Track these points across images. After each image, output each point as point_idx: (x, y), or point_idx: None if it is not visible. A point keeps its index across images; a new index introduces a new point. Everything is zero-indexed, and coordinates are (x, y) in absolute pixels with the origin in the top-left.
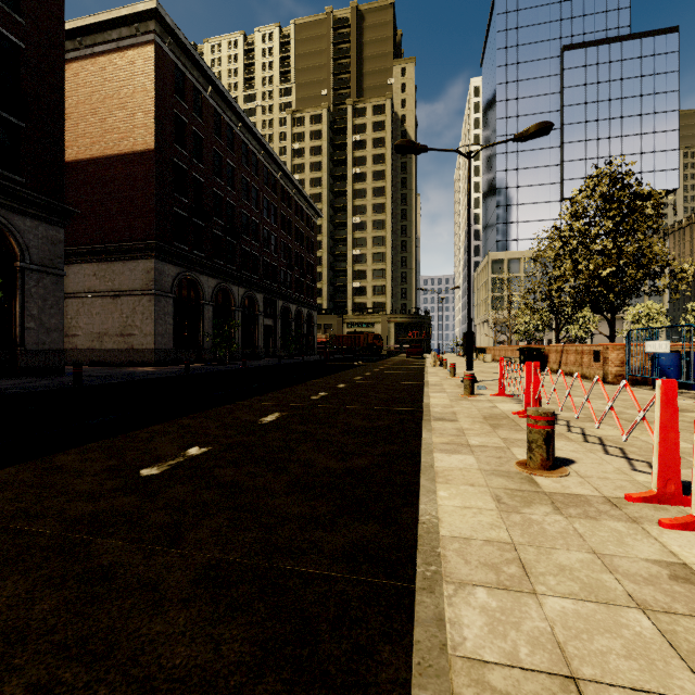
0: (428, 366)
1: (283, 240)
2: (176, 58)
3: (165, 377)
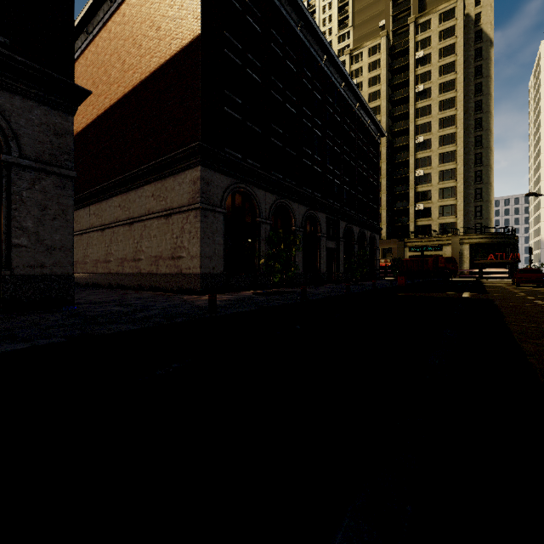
0: None
1: (346, 157)
2: None
3: (155, 327)
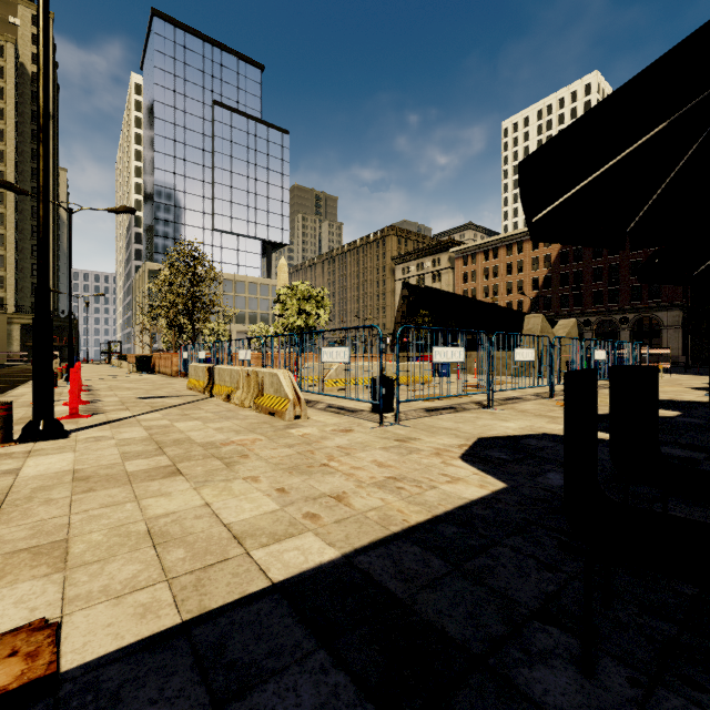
0: None
1: None
2: None
3: None
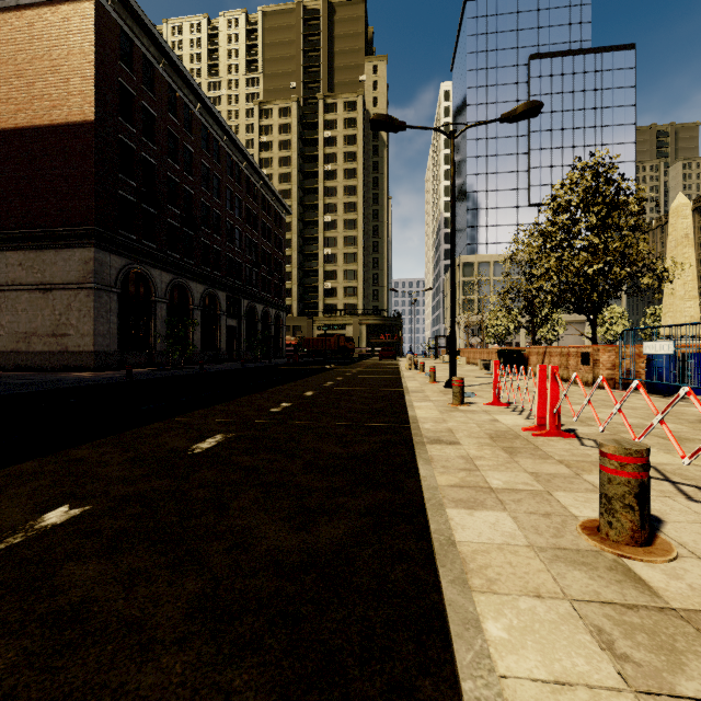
0: (403, 369)
1: (249, 235)
2: (121, 20)
3: (98, 384)
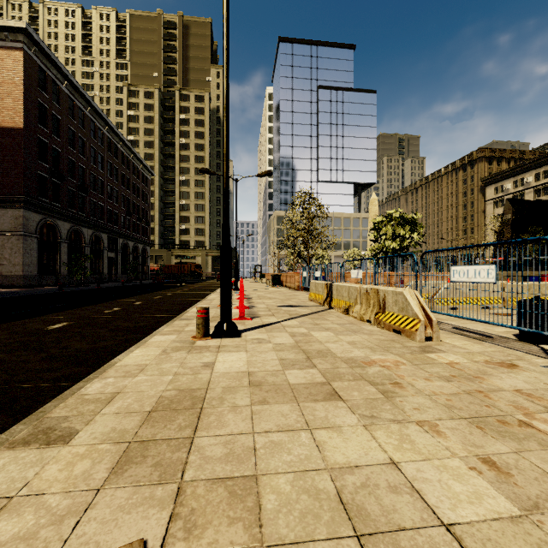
0: None
1: (123, 193)
2: (39, 60)
3: (49, 293)
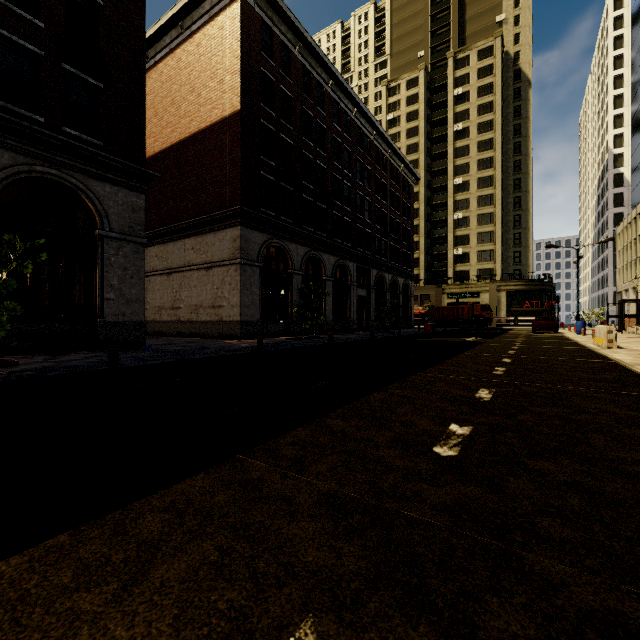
0: (596, 347)
1: (378, 205)
2: (263, 13)
3: (227, 355)
